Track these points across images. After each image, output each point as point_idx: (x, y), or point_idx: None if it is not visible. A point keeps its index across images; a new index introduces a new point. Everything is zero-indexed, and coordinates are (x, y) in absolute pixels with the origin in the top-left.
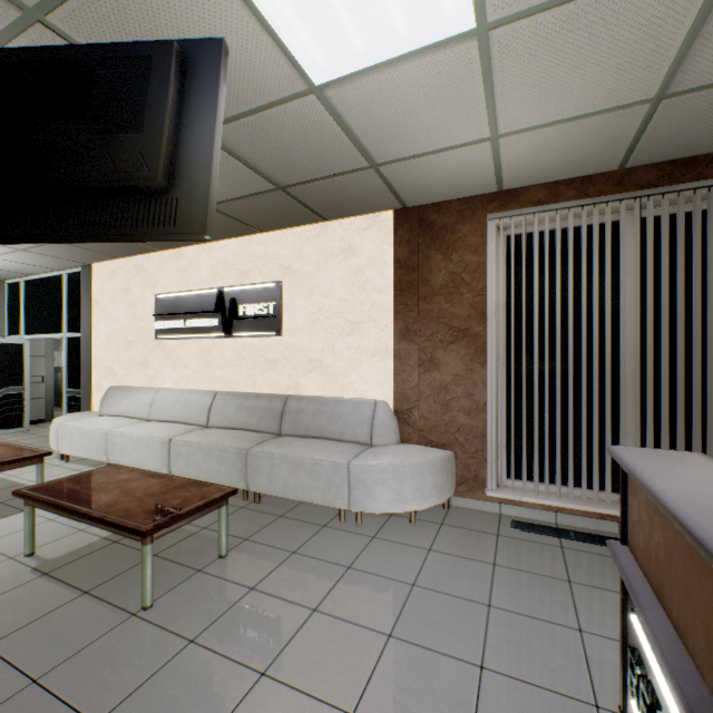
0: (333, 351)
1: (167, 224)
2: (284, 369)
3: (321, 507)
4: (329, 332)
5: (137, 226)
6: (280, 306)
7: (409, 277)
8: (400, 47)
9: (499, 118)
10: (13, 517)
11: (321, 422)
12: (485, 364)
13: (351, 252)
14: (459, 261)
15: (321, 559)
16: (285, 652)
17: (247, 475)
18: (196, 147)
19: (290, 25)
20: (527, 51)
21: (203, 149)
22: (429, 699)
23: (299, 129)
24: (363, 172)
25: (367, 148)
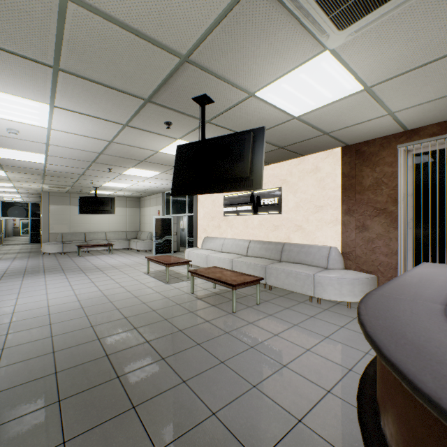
0: (307, 221)
1: (250, 186)
2: (282, 230)
3: (300, 295)
4: (305, 211)
5: (242, 188)
6: (280, 199)
7: (349, 182)
8: (330, 100)
9: (390, 107)
10: (182, 282)
11: (301, 256)
12: (396, 228)
13: (317, 170)
14: (380, 171)
15: (299, 312)
16: (283, 332)
17: (266, 277)
18: (257, 163)
19: (285, 106)
20: (393, 88)
21: (259, 163)
22: (339, 354)
23: (289, 129)
24: (321, 136)
25: (321, 129)
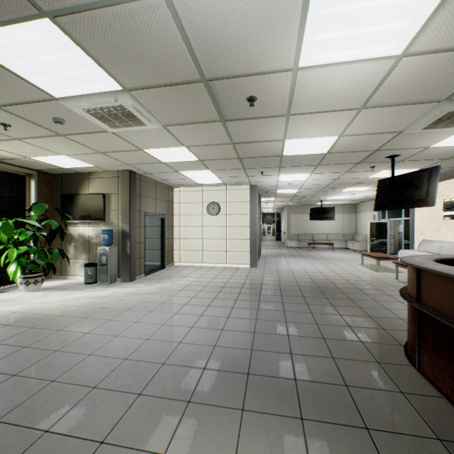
0: None
1: (425, 205)
2: None
3: None
4: None
5: (419, 205)
6: None
7: None
8: None
9: None
10: (390, 273)
11: None
12: None
13: None
14: None
15: None
16: None
17: None
18: (431, 189)
19: None
20: None
21: (432, 190)
22: None
23: None
24: None
25: None
